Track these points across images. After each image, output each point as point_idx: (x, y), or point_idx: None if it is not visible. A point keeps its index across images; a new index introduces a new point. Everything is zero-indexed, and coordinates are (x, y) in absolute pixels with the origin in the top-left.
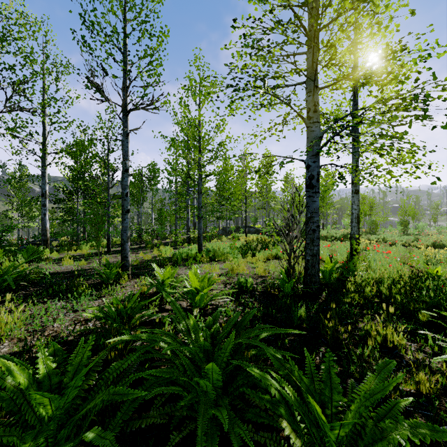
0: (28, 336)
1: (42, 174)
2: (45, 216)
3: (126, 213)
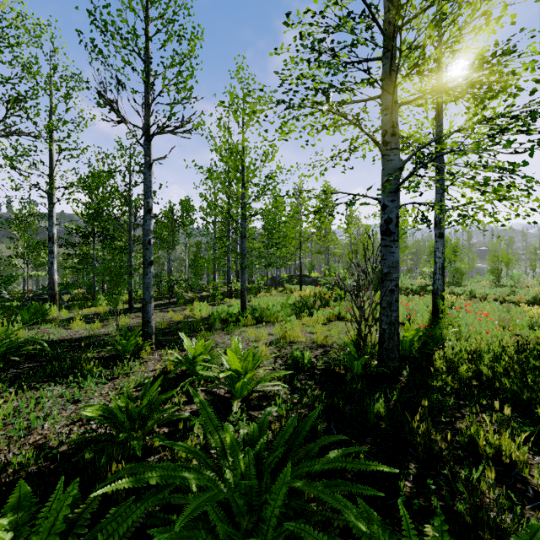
0: (6, 446)
1: (49, 214)
2: (52, 266)
3: (148, 265)
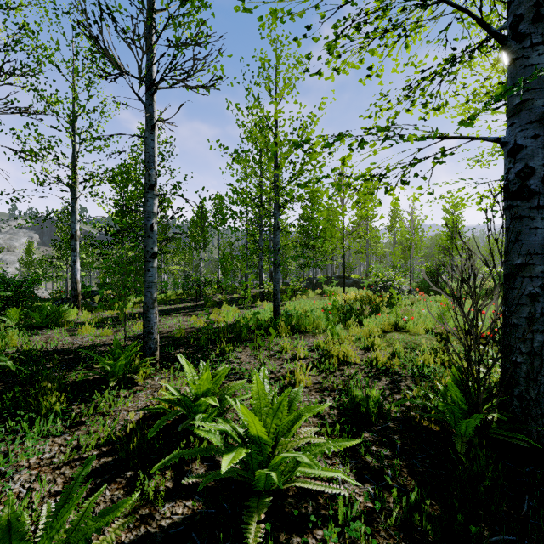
0: None
1: (72, 210)
2: (74, 265)
3: (150, 259)
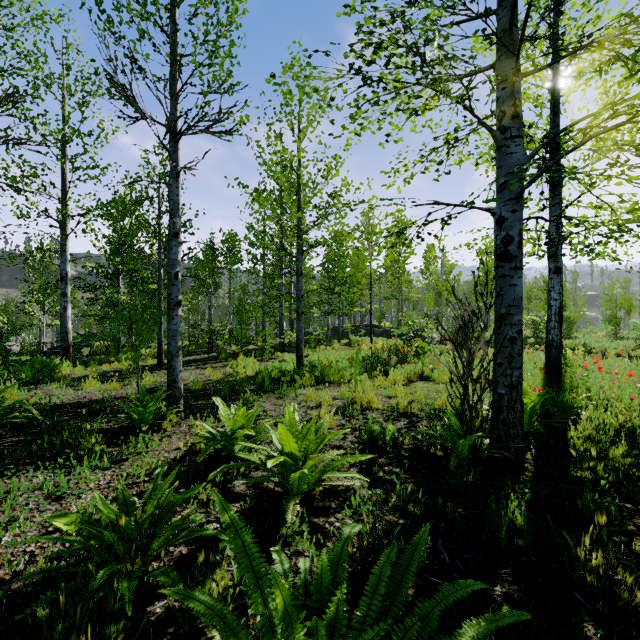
0: None
1: (62, 248)
2: (65, 312)
3: (174, 307)
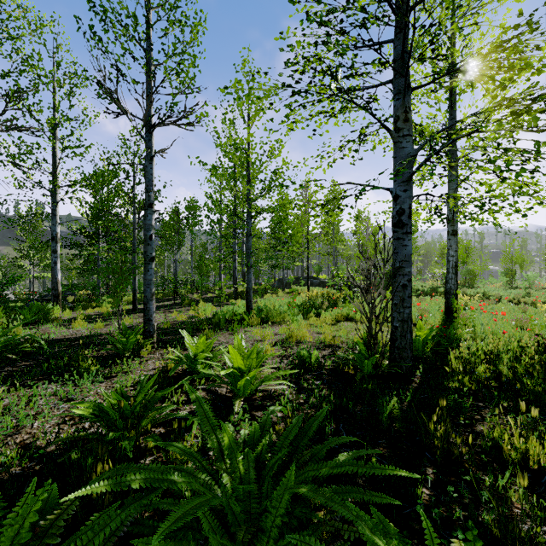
0: None
1: (53, 213)
2: (55, 265)
3: (149, 262)
